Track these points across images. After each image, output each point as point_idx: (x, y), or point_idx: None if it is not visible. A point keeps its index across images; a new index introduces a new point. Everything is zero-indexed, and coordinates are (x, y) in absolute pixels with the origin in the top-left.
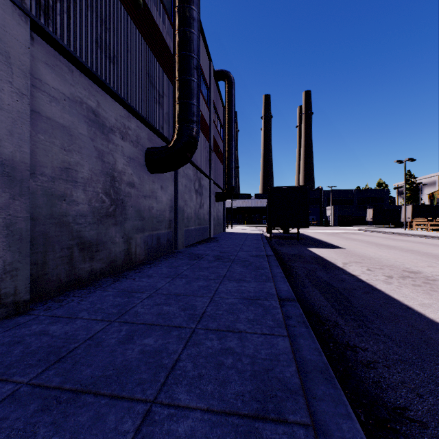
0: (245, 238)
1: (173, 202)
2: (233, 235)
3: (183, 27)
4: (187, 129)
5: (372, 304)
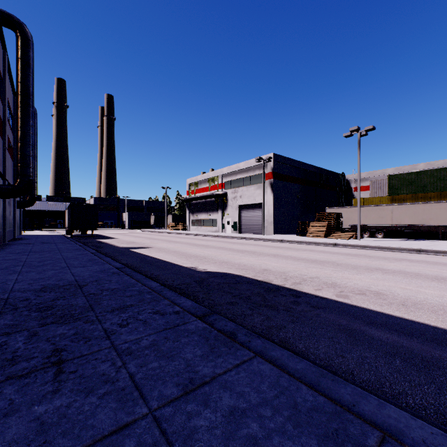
0: (51, 237)
1: (2, 213)
2: (37, 236)
3: (25, 130)
4: (28, 180)
5: (108, 247)
